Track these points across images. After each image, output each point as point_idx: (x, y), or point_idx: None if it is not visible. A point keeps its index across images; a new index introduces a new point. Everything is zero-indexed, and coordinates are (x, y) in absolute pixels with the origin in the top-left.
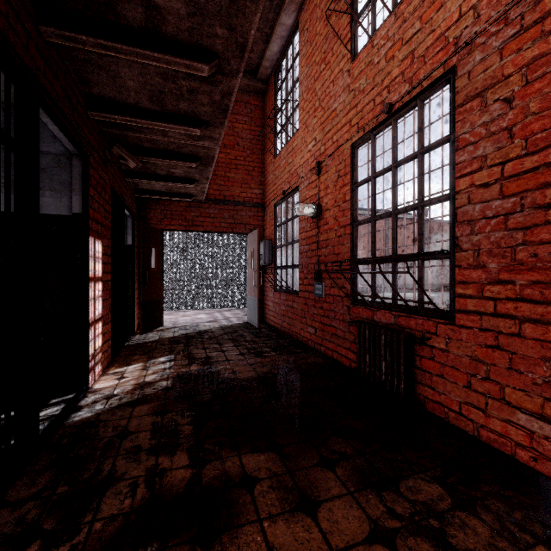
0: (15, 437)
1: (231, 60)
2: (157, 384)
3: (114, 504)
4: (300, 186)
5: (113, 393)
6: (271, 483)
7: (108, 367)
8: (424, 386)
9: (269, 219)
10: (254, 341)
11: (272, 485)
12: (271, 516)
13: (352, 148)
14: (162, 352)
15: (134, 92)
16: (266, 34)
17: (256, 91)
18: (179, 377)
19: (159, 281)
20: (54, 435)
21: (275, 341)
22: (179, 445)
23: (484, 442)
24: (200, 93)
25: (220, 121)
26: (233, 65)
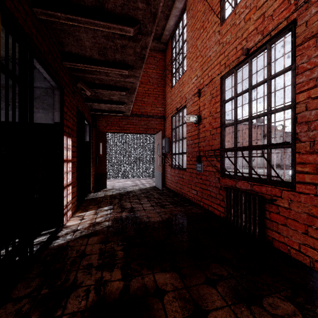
0: (18, 256)
1: (147, 25)
2: (103, 223)
3: (75, 303)
4: (187, 104)
5: (77, 229)
6: (174, 294)
7: (75, 212)
8: (272, 231)
9: (167, 125)
10: (159, 198)
11: (175, 296)
12: None
13: (221, 79)
14: (105, 204)
15: (89, 49)
16: (166, 15)
17: (160, 50)
18: (115, 219)
19: (104, 162)
20: (42, 254)
21: (172, 198)
22: (115, 264)
23: None
24: (128, 47)
25: (140, 65)
26: (148, 27)
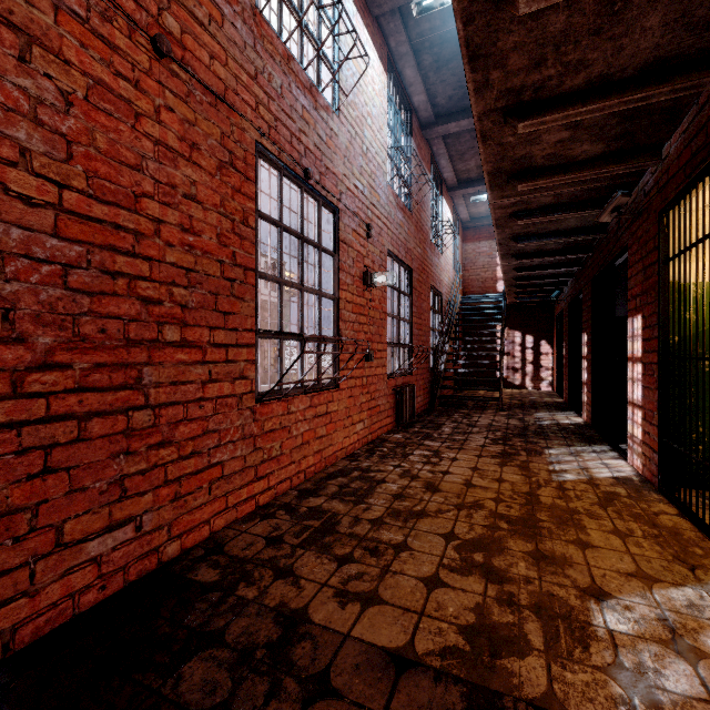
0: None
1: None
2: None
3: None
4: None
5: None
6: None
7: None
8: None
9: None
10: None
11: None
12: None
13: None
14: None
15: None
16: None
17: None
18: None
19: None
20: None
21: None
22: None
23: (26, 646)
24: None
25: None
26: None
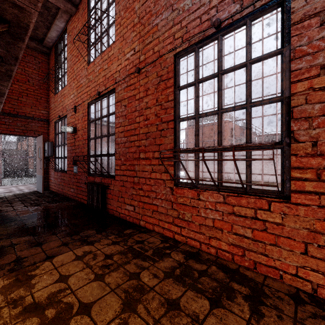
0: None
1: (10, 60)
2: None
3: None
4: (67, 115)
5: None
6: (25, 243)
7: None
8: (108, 204)
9: (51, 129)
10: (37, 199)
11: (25, 244)
12: (21, 250)
13: (88, 104)
14: None
15: None
16: (47, 25)
17: (42, 52)
18: None
19: None
20: None
21: (51, 198)
22: None
23: (121, 218)
24: None
25: (7, 79)
26: (12, 62)
